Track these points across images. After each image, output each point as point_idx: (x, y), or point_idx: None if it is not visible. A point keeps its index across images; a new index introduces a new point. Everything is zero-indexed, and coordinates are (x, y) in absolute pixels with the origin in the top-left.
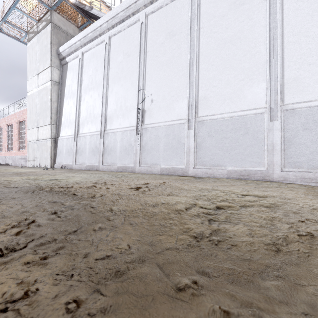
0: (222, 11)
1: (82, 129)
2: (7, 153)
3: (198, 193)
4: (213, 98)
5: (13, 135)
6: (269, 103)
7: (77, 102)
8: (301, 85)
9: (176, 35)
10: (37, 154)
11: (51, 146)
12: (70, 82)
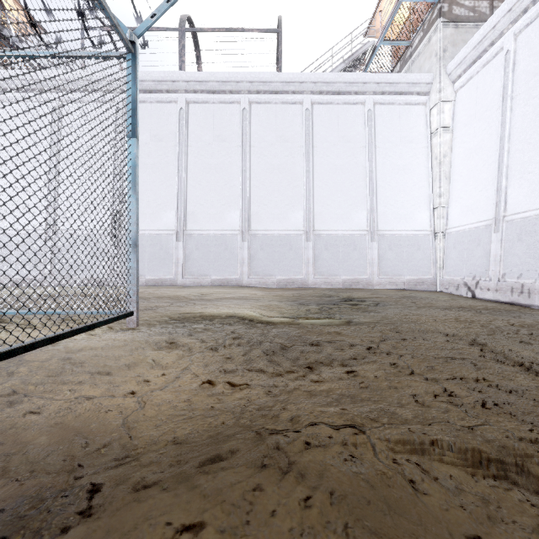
0: (208, 139)
1: None
2: None
3: (190, 291)
4: (201, 215)
5: None
6: (241, 227)
7: None
8: (260, 218)
9: (163, 141)
10: None
11: None
12: None
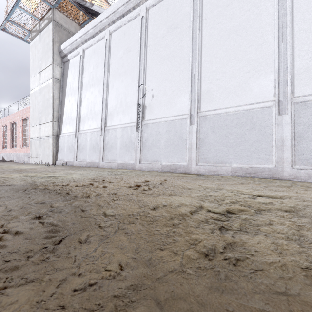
0: (226, 1)
1: (83, 126)
2: (12, 150)
3: (204, 192)
4: (217, 91)
5: (17, 133)
6: (277, 95)
7: (78, 99)
8: None
9: (178, 28)
10: (39, 151)
11: (53, 143)
12: (71, 79)
